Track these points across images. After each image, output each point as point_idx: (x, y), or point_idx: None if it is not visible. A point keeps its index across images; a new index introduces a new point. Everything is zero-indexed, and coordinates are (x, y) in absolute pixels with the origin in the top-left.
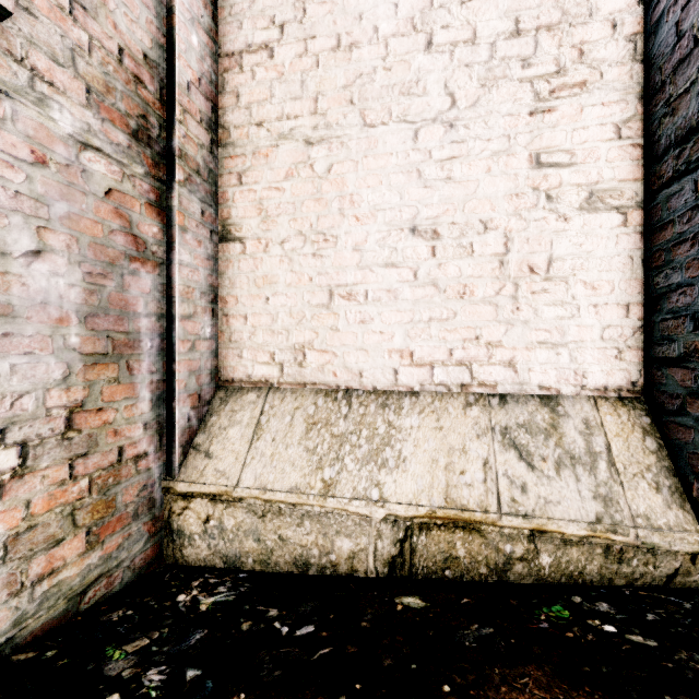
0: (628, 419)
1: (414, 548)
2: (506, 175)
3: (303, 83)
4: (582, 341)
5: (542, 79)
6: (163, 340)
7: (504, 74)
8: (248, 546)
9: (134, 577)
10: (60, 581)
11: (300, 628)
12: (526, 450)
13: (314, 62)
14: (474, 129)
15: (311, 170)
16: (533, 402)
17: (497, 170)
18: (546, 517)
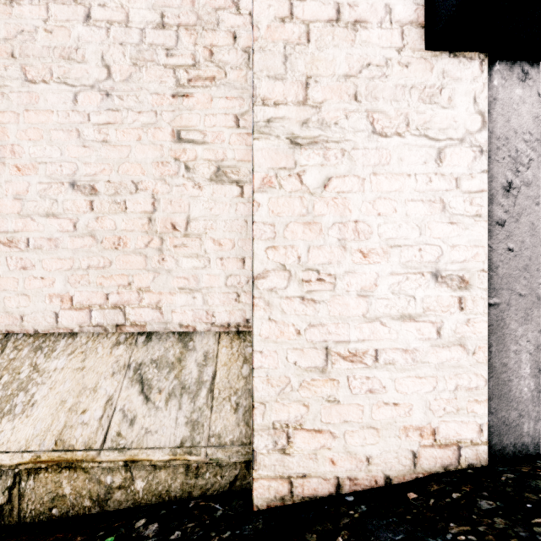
0: (237, 350)
1: (22, 493)
2: (154, 144)
3: None
4: (212, 287)
5: (182, 68)
6: None
7: (152, 58)
8: None
9: None
10: None
11: None
12: (149, 384)
13: None
14: (127, 101)
15: None
16: (172, 339)
17: (146, 140)
18: (141, 447)
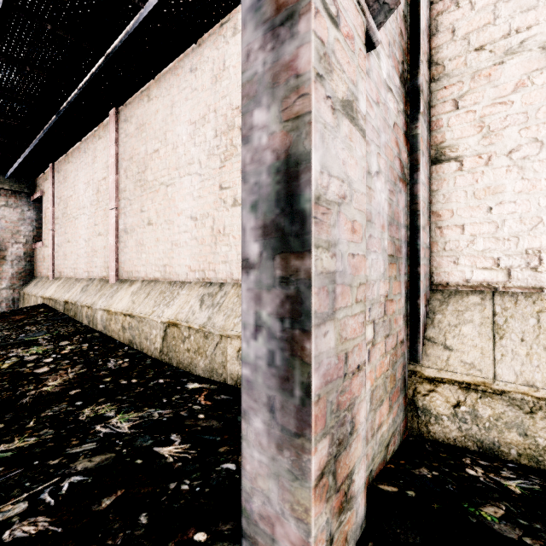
0: None
1: None
2: None
3: None
4: None
5: None
6: (407, 247)
7: None
8: (510, 438)
9: (400, 440)
10: (382, 433)
11: None
12: None
13: None
14: None
15: None
16: None
17: None
18: None
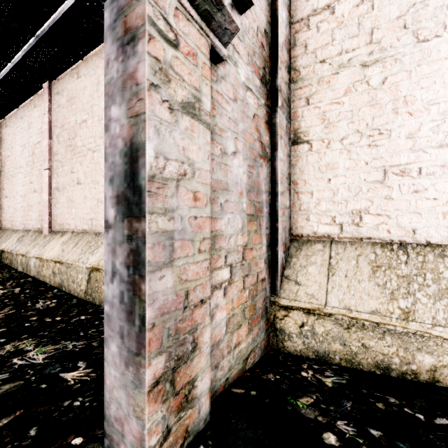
0: None
1: None
2: None
3: (359, 24)
4: None
5: None
6: (269, 208)
7: None
8: (335, 347)
9: (261, 354)
10: (240, 349)
11: (434, 418)
12: None
13: (369, 7)
14: None
15: (367, 85)
16: None
17: None
18: None
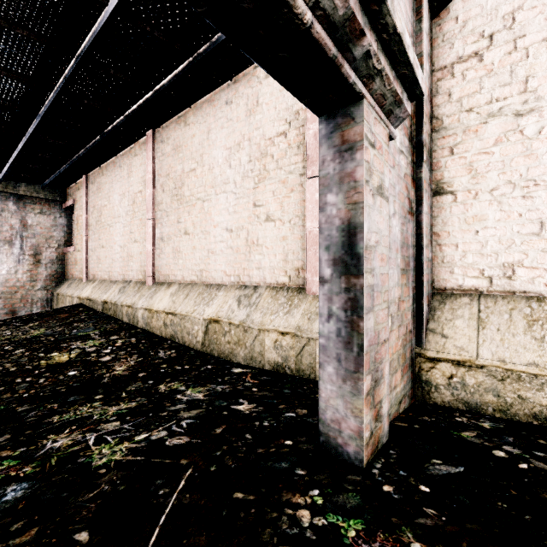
0: None
1: None
2: None
3: (511, 72)
4: None
5: None
6: (414, 261)
7: None
8: (488, 399)
9: (408, 403)
10: (396, 392)
11: None
12: None
13: (523, 55)
14: None
15: (520, 135)
16: None
17: None
18: None
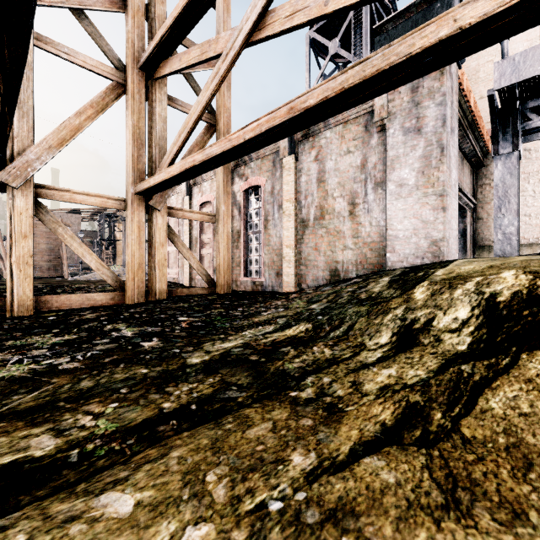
0: None
1: None
2: None
3: None
4: None
5: None
6: (472, 237)
7: None
8: None
9: None
10: None
11: None
12: None
13: None
14: (539, 197)
15: None
16: None
17: None
18: None
